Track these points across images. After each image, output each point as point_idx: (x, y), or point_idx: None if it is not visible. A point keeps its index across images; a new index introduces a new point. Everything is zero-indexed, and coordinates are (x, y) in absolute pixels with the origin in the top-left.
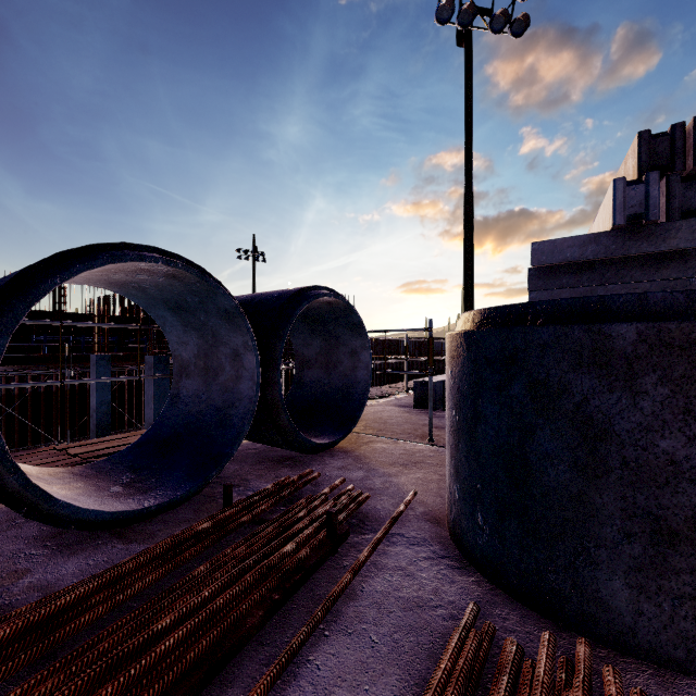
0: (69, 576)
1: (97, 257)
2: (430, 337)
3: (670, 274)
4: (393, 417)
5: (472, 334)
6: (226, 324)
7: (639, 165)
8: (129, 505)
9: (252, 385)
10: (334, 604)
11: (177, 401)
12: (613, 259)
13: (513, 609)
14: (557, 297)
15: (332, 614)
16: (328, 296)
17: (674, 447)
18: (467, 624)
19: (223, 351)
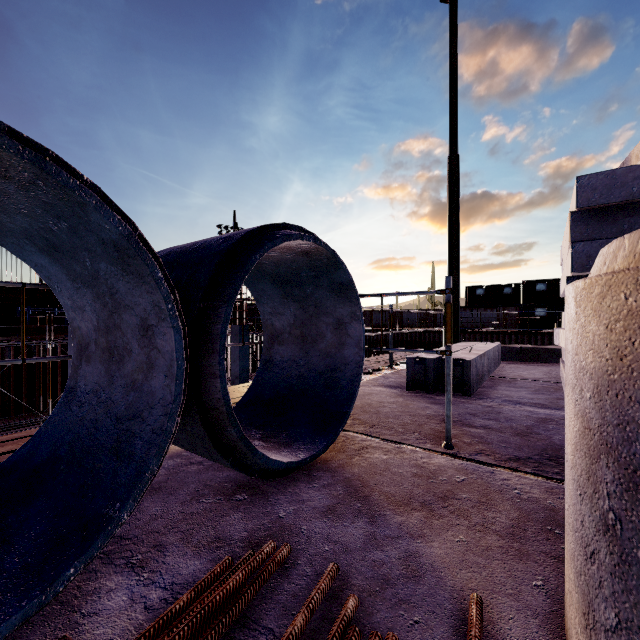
0: None
1: None
2: (447, 302)
3: None
4: (384, 403)
5: None
6: (123, 273)
7: None
8: None
9: (169, 382)
10: None
11: (72, 399)
12: None
13: None
14: None
15: None
16: (306, 239)
17: None
18: None
19: (128, 321)
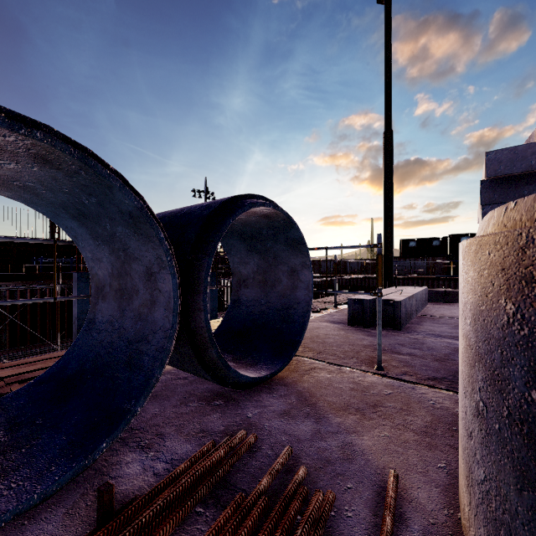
0: None
1: None
2: (378, 254)
3: None
4: (329, 335)
5: None
6: (135, 234)
7: None
8: None
9: (168, 314)
10: None
11: (92, 328)
12: None
13: None
14: None
15: None
16: (267, 206)
17: None
18: None
19: (136, 269)
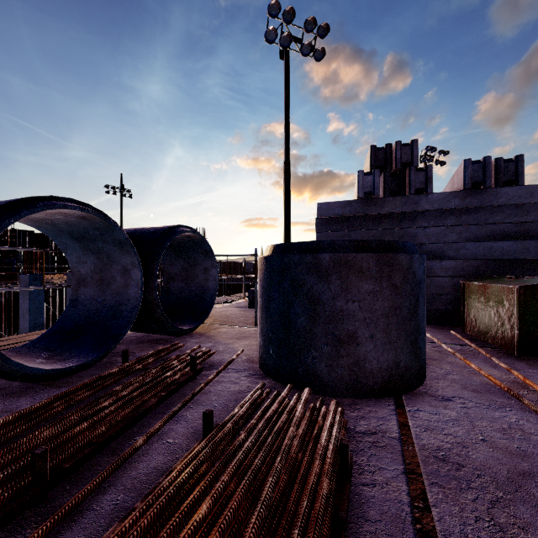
0: (24, 405)
1: (36, 205)
2: (255, 260)
3: (385, 226)
4: (233, 313)
5: (268, 257)
6: (119, 250)
7: (371, 164)
8: (56, 366)
9: (138, 290)
10: (195, 396)
11: (77, 304)
12: (359, 216)
13: (284, 388)
14: (331, 236)
15: (194, 400)
16: (189, 232)
17: (342, 305)
18: (258, 388)
19: (115, 268)
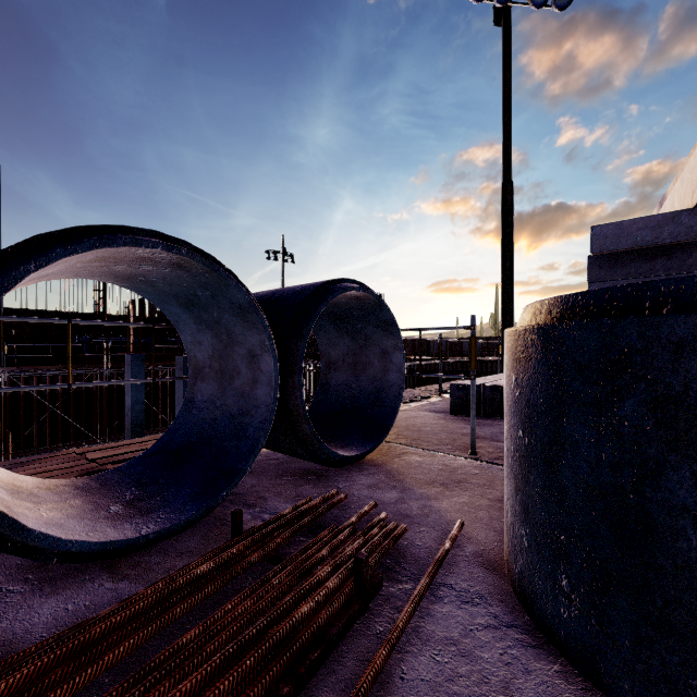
0: (39, 627)
1: (82, 240)
2: (472, 336)
3: None
4: (427, 424)
5: (551, 329)
6: (241, 321)
7: None
8: (125, 531)
9: (270, 391)
10: None
11: (192, 407)
12: None
13: None
14: None
15: None
16: (357, 290)
17: None
18: None
19: (238, 352)
